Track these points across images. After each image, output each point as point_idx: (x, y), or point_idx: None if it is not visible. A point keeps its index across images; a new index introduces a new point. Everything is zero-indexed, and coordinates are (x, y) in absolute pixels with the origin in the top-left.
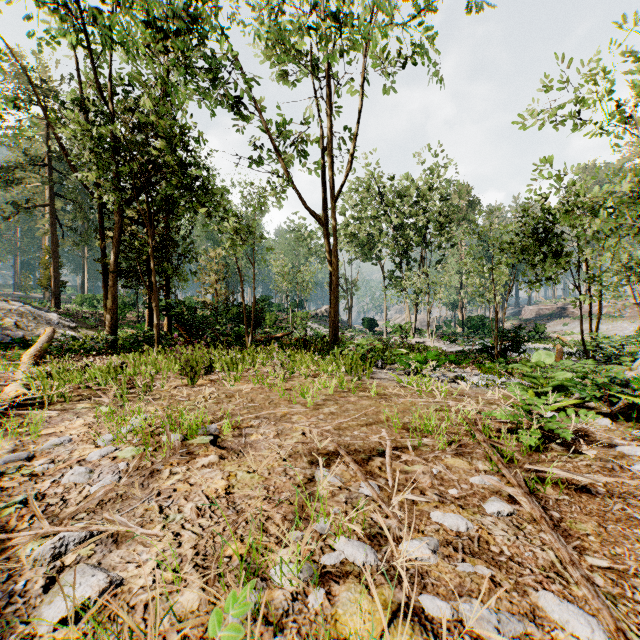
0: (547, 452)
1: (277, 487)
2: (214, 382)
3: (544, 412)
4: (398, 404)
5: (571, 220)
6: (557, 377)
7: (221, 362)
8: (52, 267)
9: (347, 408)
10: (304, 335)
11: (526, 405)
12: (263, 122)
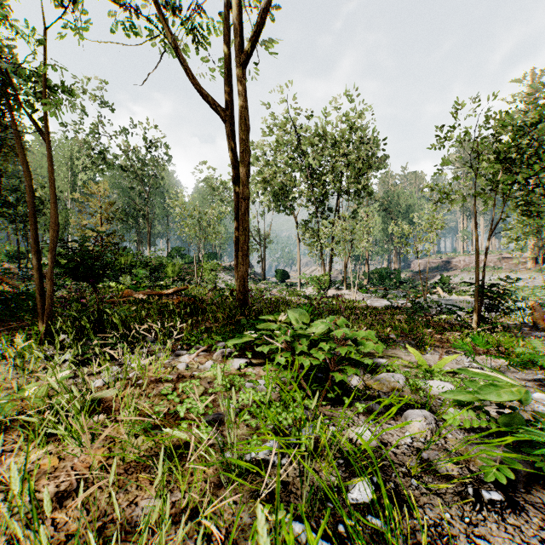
0: None
1: None
2: None
3: None
4: None
5: None
6: None
7: None
8: None
9: None
10: (213, 288)
11: None
12: None
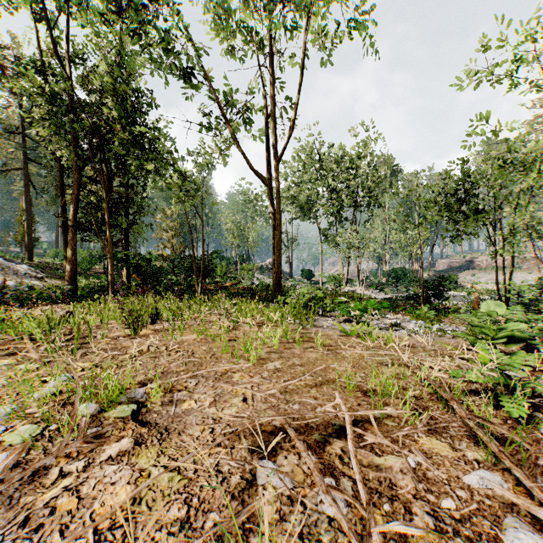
0: (536, 426)
1: (203, 499)
2: (157, 332)
3: (529, 376)
4: (346, 357)
5: (503, 175)
6: (509, 328)
7: (166, 312)
8: (26, 224)
9: (293, 363)
10: (251, 284)
11: (501, 366)
12: (213, 91)
